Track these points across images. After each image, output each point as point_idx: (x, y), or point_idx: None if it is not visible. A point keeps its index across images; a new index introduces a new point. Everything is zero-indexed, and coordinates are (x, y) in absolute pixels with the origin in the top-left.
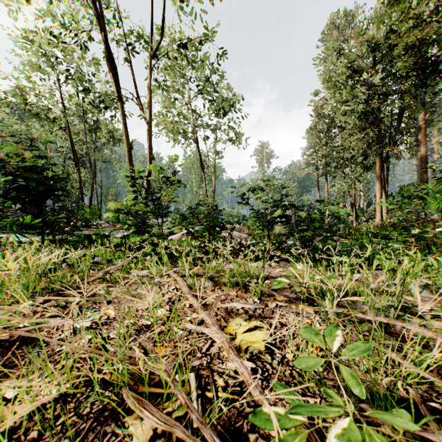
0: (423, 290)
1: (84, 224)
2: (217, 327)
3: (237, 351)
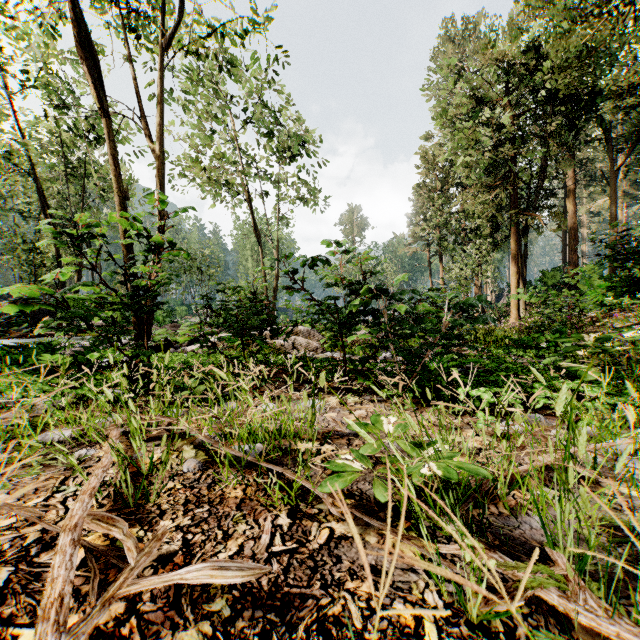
0: None
1: (66, 326)
2: None
3: None
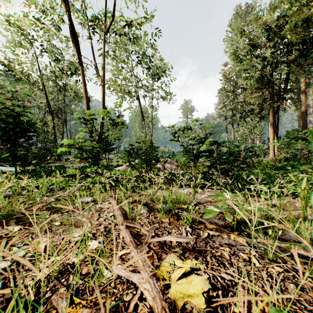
0: None
1: (57, 158)
2: (149, 272)
3: (171, 311)
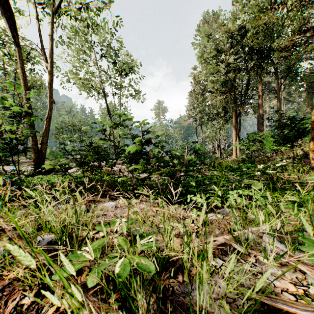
0: (282, 256)
1: None
2: None
3: None
